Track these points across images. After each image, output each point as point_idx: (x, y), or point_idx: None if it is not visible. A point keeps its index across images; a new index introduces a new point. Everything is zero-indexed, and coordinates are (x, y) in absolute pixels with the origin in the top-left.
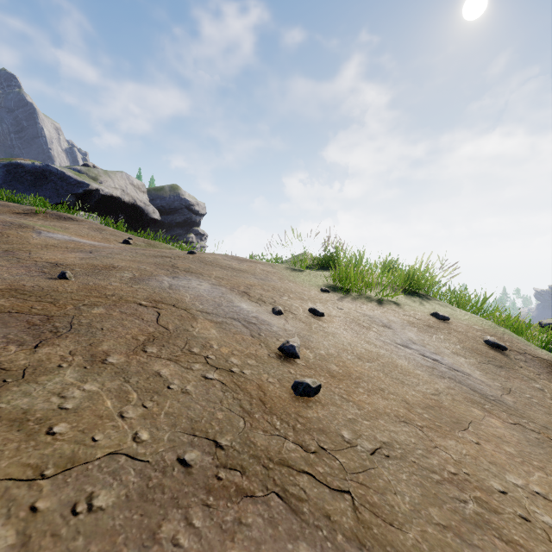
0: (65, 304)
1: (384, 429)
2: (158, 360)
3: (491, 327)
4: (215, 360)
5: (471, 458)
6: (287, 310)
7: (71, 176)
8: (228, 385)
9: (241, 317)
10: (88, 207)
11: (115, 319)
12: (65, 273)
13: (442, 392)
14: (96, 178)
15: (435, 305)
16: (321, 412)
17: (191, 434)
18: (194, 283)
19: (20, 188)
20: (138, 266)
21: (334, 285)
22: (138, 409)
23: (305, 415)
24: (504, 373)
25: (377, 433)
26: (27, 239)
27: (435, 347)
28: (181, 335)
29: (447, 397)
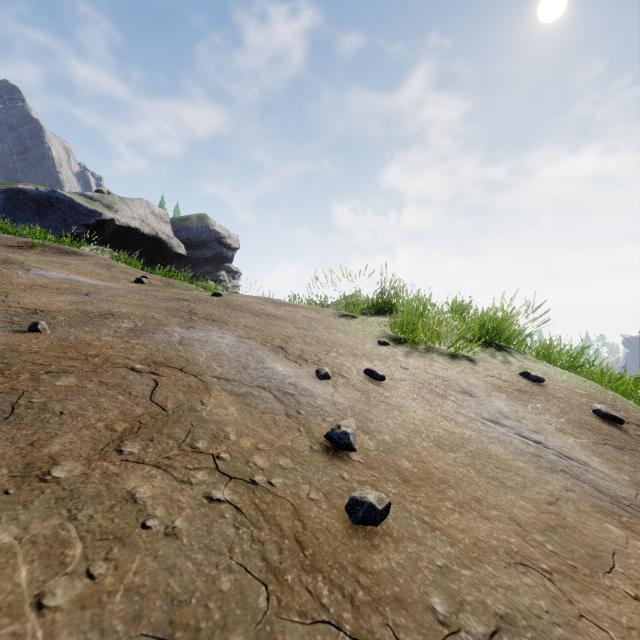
0: (18, 372)
1: (495, 585)
2: (137, 469)
3: (597, 390)
4: (229, 463)
5: (639, 635)
6: (336, 371)
7: (81, 204)
8: (246, 513)
9: (273, 385)
10: (101, 240)
11: (87, 395)
12: (37, 324)
13: (559, 498)
14: (110, 206)
15: (523, 361)
16: (394, 558)
17: (167, 638)
18: (214, 335)
19: (21, 218)
20: (144, 312)
21: (394, 335)
22: (76, 582)
23: (370, 566)
24: (628, 457)
25: (486, 595)
26: (9, 277)
27: (534, 421)
28: (183, 419)
29: (568, 506)
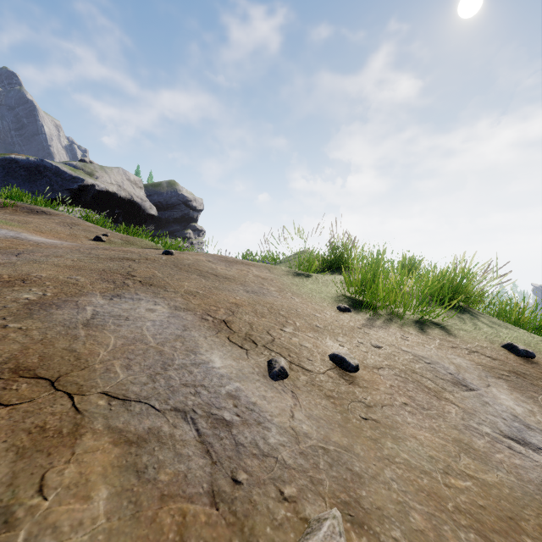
0: None
1: None
2: None
3: None
4: None
5: None
6: (294, 360)
7: (65, 171)
8: None
9: (201, 403)
10: (83, 203)
11: None
12: None
13: None
14: (92, 173)
15: (495, 327)
16: None
17: None
18: (143, 307)
19: (14, 183)
20: (70, 275)
21: (352, 297)
22: None
23: None
24: None
25: None
26: None
27: None
28: None
29: None
